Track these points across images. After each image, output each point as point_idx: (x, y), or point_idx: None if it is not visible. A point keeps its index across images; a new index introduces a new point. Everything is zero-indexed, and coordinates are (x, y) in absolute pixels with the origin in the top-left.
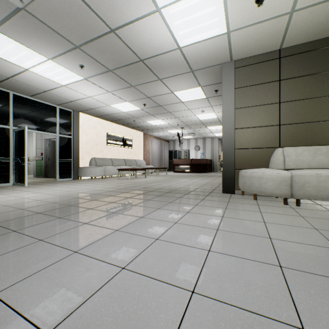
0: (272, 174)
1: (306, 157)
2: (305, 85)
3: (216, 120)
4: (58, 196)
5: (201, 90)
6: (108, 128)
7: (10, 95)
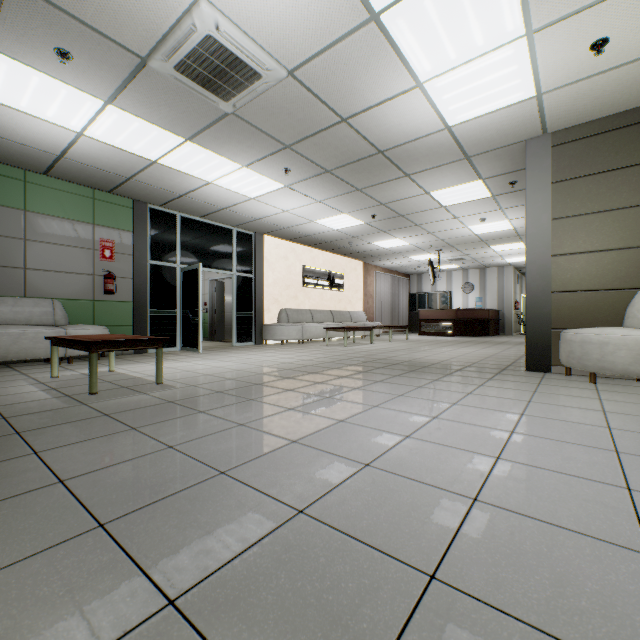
0: (626, 337)
1: None
2: None
3: (511, 232)
4: (259, 366)
5: (483, 184)
6: (305, 257)
7: (177, 218)
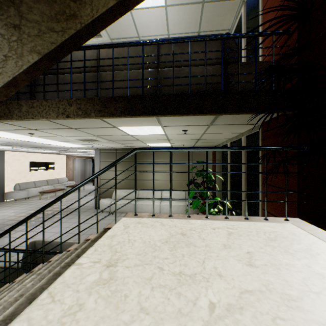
0: (105, 203)
1: (122, 194)
2: (124, 165)
3: None
4: None
5: (93, 150)
6: (32, 158)
7: None
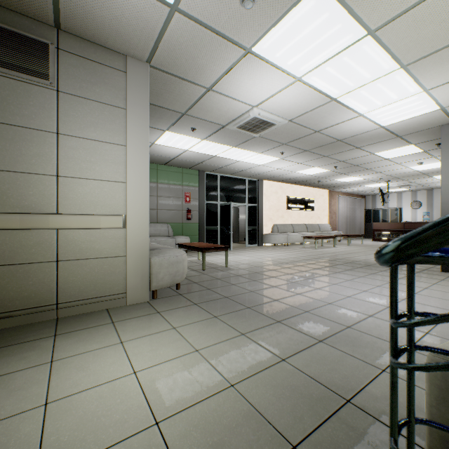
0: None
1: None
2: None
3: None
4: (267, 260)
5: (414, 146)
6: (288, 191)
7: (218, 177)
